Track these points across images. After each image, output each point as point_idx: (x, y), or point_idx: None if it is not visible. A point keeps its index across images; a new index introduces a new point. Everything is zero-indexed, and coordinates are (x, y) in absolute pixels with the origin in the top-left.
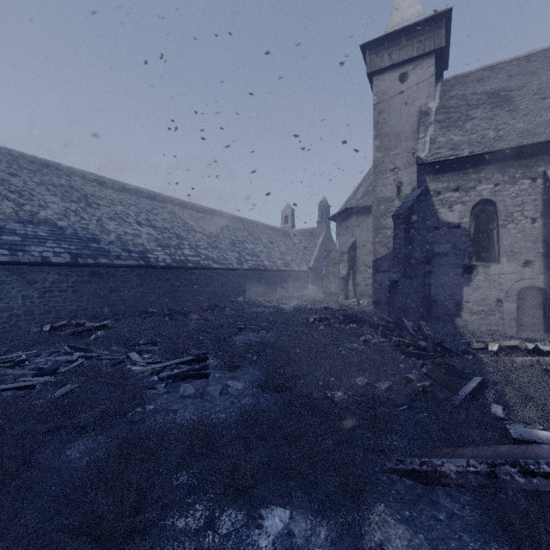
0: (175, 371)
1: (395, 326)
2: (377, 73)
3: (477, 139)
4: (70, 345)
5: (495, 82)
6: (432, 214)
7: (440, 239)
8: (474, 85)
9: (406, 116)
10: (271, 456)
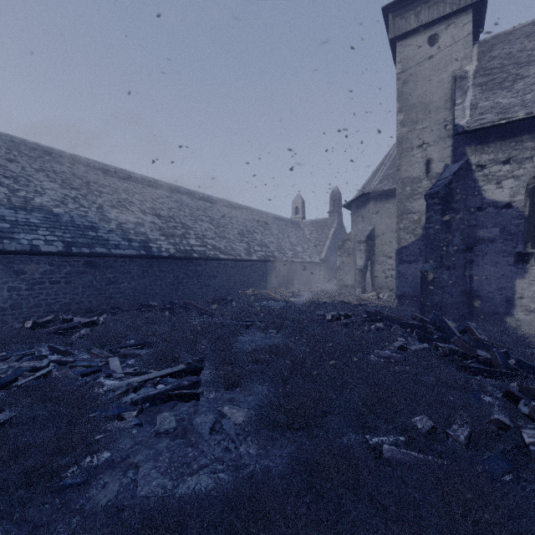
0: (155, 390)
1: (434, 326)
2: (402, 38)
3: (533, 99)
4: (49, 345)
5: None
6: (474, 192)
7: (485, 222)
8: (522, 41)
9: (436, 83)
10: None
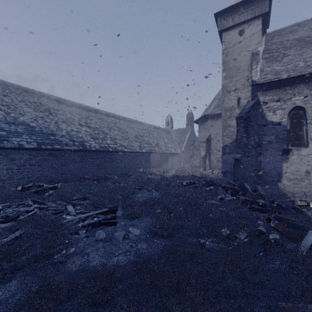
0: (94, 220)
1: (239, 188)
2: (225, 30)
3: (292, 68)
4: (32, 199)
5: (302, 33)
6: (262, 116)
7: (267, 132)
8: (288, 35)
9: (243, 56)
10: (159, 310)
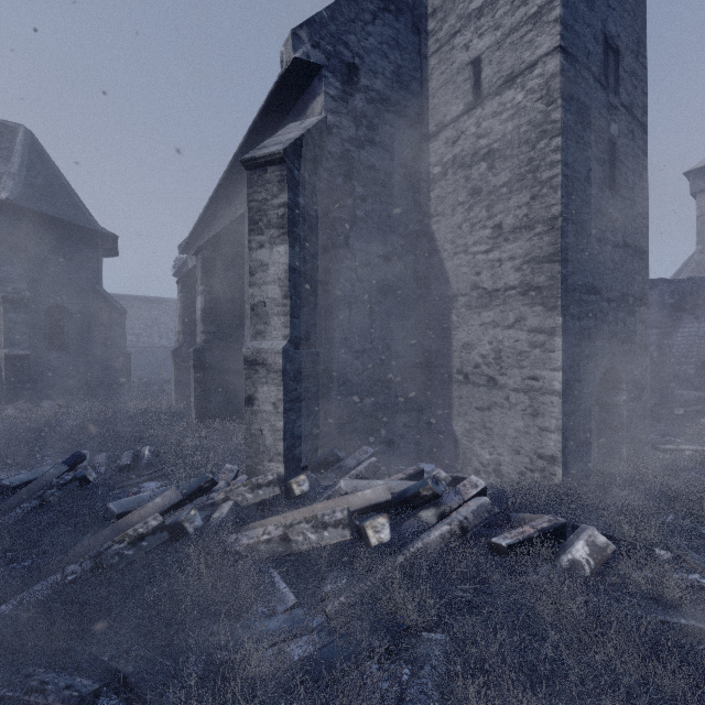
0: None
1: None
2: (700, 192)
3: None
4: None
5: None
6: None
7: None
8: None
9: None
10: None
